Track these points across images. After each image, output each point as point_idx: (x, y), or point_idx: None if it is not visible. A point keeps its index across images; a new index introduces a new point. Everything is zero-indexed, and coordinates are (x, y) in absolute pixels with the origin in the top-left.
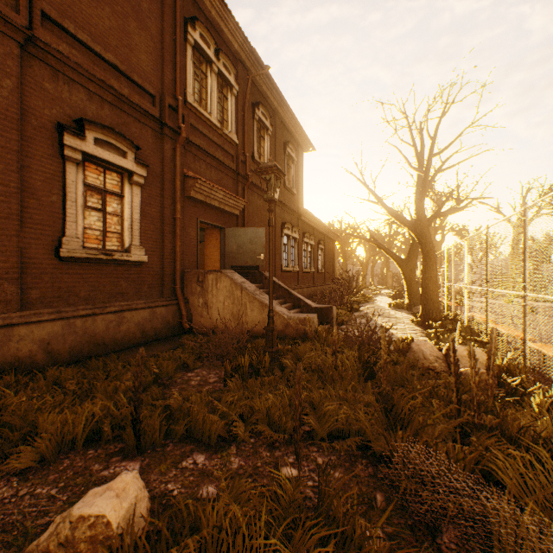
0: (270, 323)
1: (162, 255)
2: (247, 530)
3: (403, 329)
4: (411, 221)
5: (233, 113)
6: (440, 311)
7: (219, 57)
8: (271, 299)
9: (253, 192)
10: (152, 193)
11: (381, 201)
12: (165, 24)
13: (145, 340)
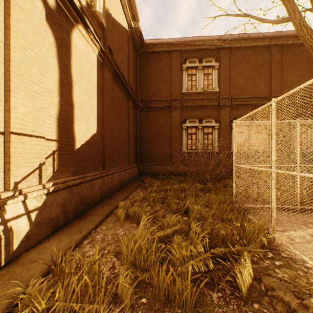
0: None
1: None
2: None
3: None
4: None
5: None
6: None
7: None
8: None
9: None
10: None
11: None
12: None
13: None
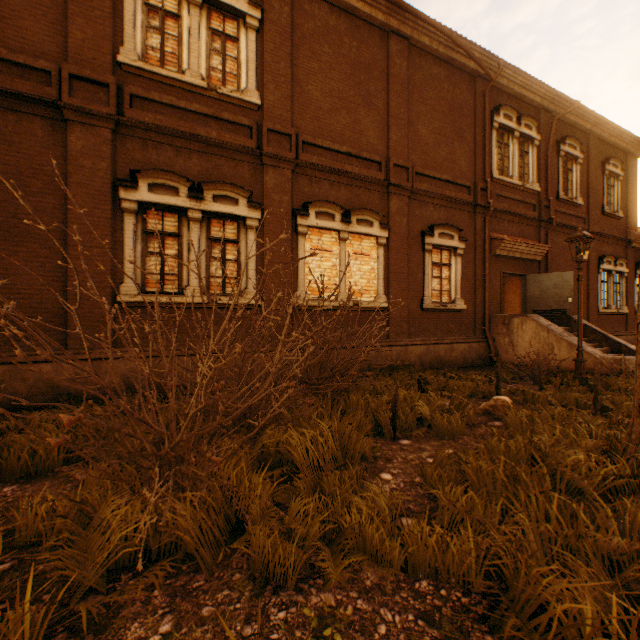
0: (578, 356)
1: (474, 304)
2: (565, 416)
3: None
4: None
5: (534, 164)
6: None
7: (520, 123)
8: (579, 337)
9: (557, 232)
10: (467, 258)
11: None
12: (476, 128)
13: (465, 365)
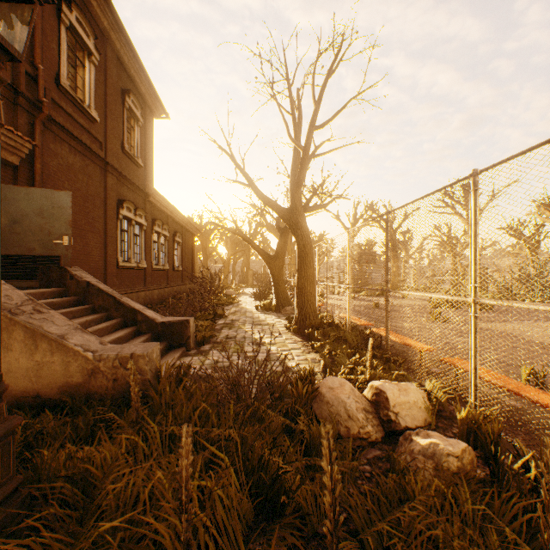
0: None
1: None
2: None
3: (282, 343)
4: (287, 209)
5: None
6: (317, 315)
7: None
8: None
9: (59, 138)
10: None
11: (252, 182)
12: None
13: None
